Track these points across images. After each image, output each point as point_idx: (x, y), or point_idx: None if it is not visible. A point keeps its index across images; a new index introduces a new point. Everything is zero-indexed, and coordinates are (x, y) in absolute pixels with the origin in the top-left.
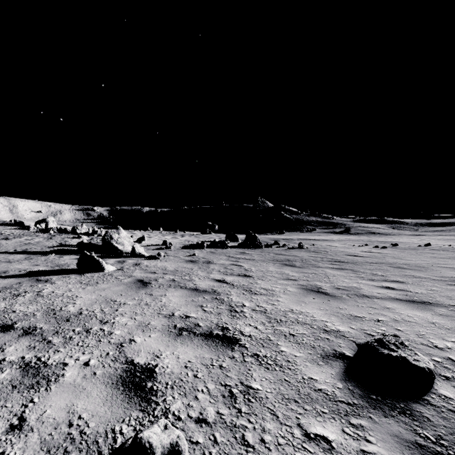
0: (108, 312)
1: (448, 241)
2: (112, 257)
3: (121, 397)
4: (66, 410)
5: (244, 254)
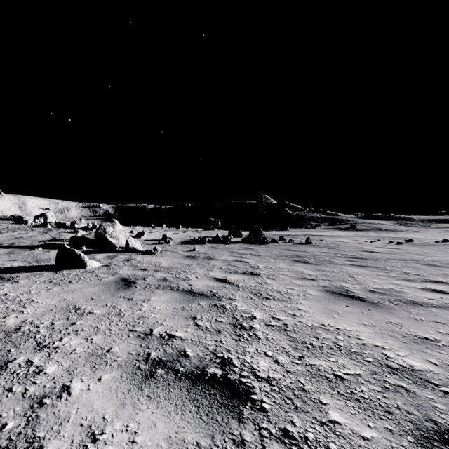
0: (58, 327)
1: None
2: (104, 251)
3: None
4: None
5: (248, 249)
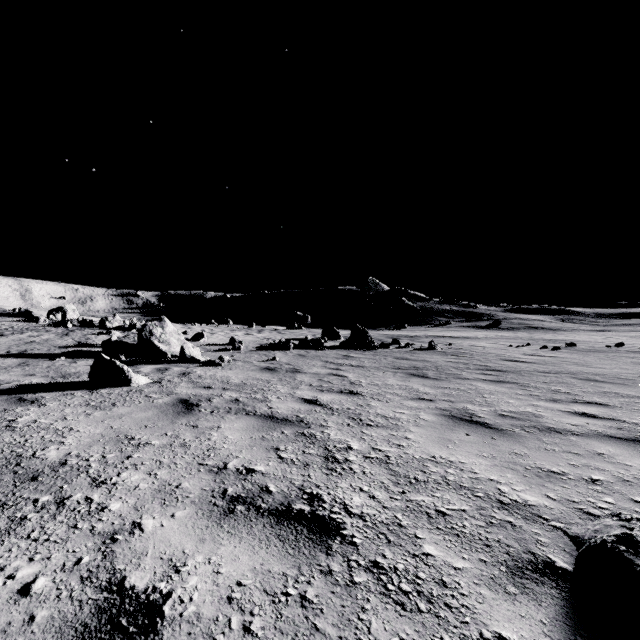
0: (112, 461)
1: None
2: (151, 362)
3: None
4: None
5: (348, 358)
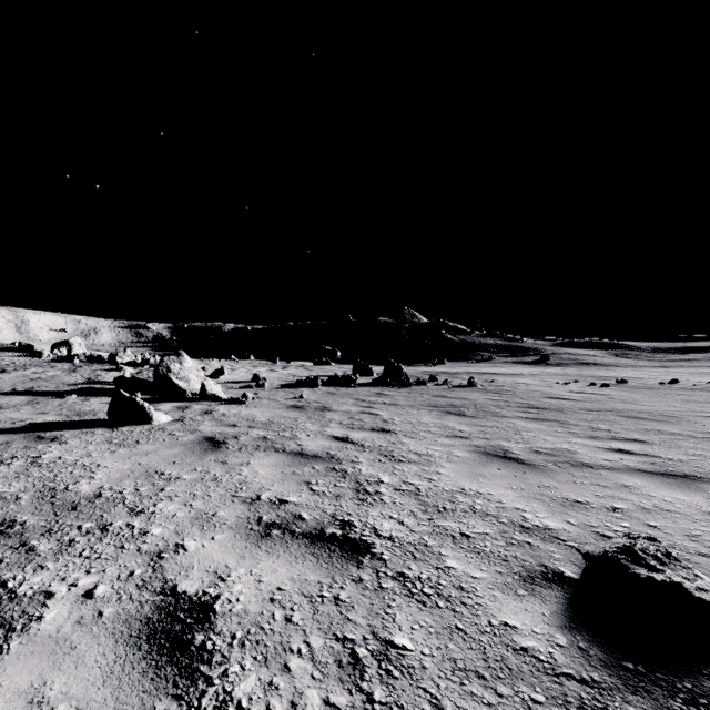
0: (146, 493)
1: (705, 376)
2: (169, 400)
3: (141, 667)
4: (28, 697)
5: (381, 395)
